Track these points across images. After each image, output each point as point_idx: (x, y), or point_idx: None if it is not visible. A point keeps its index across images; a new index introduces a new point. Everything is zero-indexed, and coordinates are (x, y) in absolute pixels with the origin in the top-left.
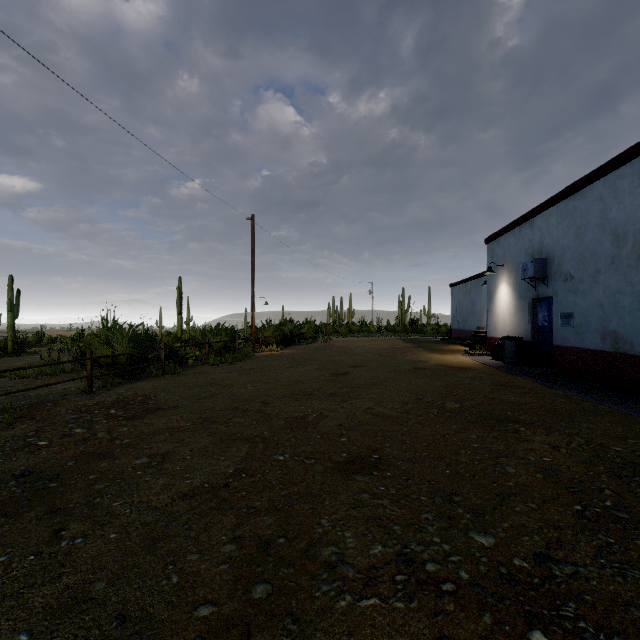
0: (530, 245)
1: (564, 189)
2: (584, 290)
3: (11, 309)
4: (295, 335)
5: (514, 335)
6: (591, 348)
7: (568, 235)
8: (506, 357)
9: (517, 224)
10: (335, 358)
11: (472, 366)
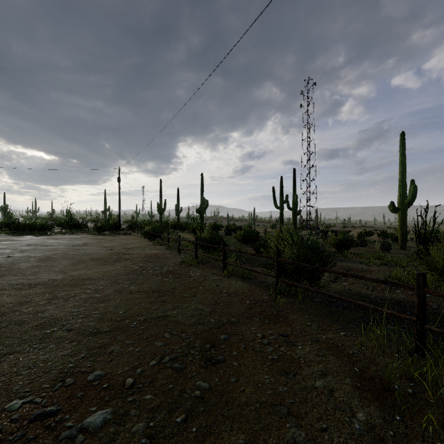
0: None
1: None
2: None
3: None
4: None
5: None
6: None
7: None
8: None
9: None
10: None
11: None
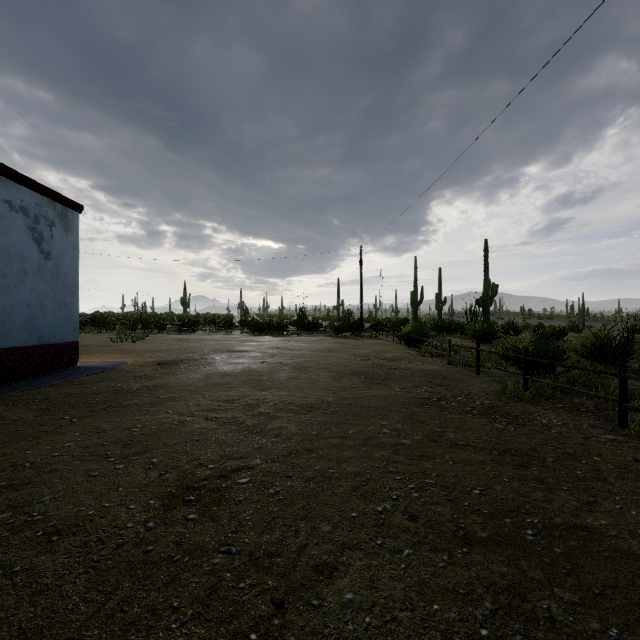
0: None
1: None
2: None
3: None
4: None
5: None
6: None
7: None
8: None
9: None
10: None
11: None
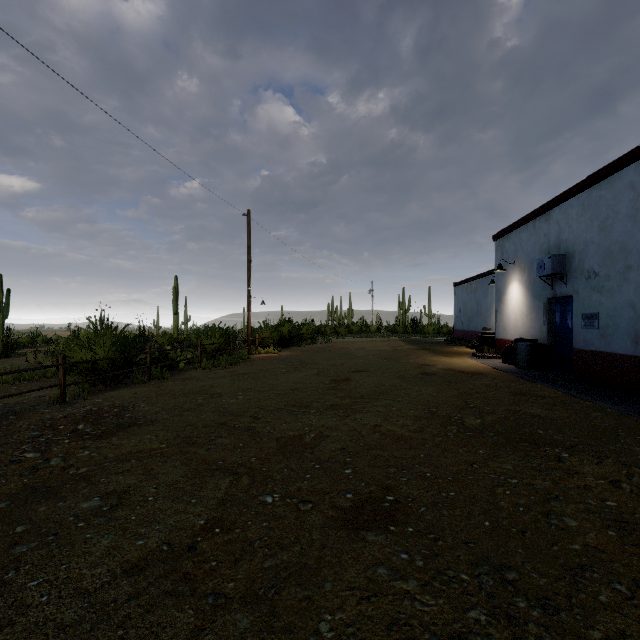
0: (546, 240)
1: (587, 178)
2: (611, 288)
3: (0, 309)
4: (293, 336)
5: (527, 337)
6: (620, 353)
7: (591, 228)
8: (519, 361)
9: (531, 218)
10: (335, 361)
11: (483, 371)
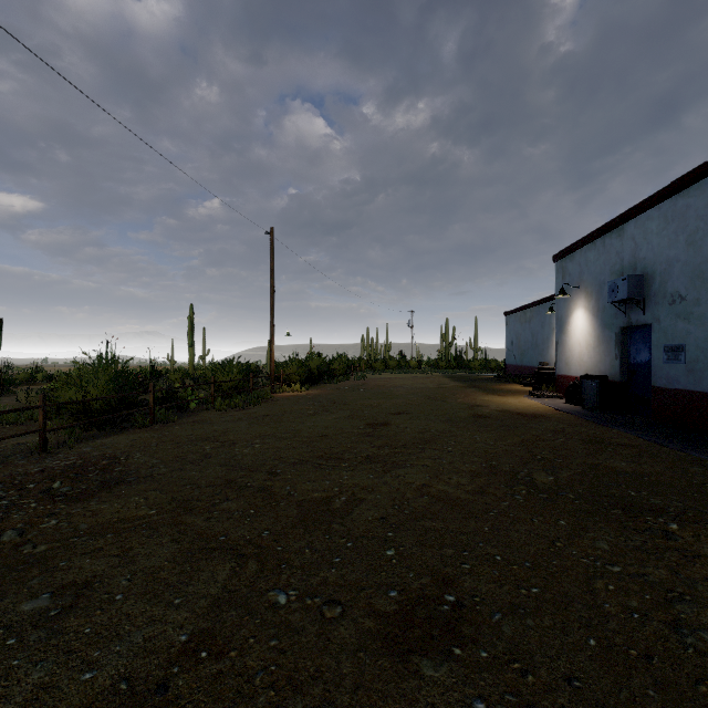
0: (618, 259)
1: (671, 183)
2: (702, 315)
3: None
4: (323, 372)
5: (595, 373)
6: None
7: (676, 243)
8: (587, 401)
9: (599, 234)
10: (371, 401)
11: (545, 413)
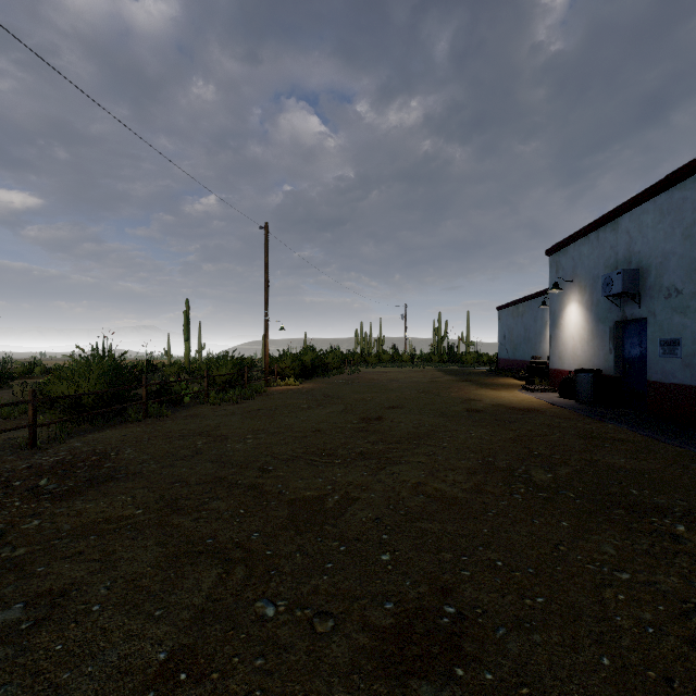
0: (612, 253)
1: (667, 176)
2: None
3: None
4: (317, 366)
5: (588, 367)
6: None
7: (672, 237)
8: (581, 395)
9: (593, 228)
10: (365, 395)
11: (539, 407)
